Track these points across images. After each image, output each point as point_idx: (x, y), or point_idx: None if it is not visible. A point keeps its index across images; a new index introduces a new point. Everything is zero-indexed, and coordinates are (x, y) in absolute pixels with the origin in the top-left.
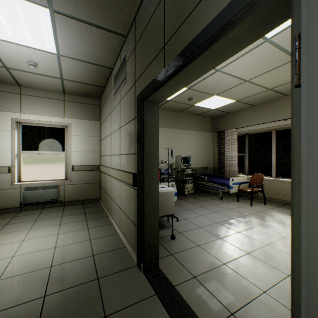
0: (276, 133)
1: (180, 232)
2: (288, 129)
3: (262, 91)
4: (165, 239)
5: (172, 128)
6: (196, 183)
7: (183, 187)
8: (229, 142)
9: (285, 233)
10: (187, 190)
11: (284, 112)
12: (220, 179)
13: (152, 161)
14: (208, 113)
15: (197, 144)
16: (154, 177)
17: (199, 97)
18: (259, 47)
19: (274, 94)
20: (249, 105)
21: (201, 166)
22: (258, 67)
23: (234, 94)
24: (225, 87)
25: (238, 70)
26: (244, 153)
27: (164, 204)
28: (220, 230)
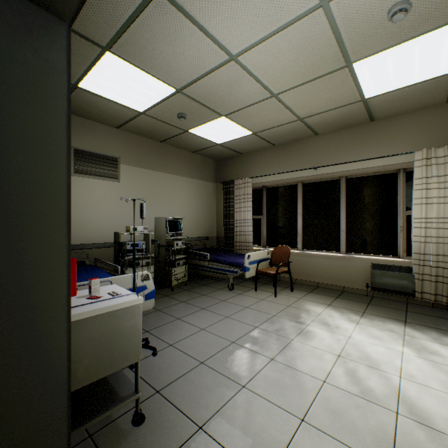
0: (303, 188)
1: (158, 391)
2: (317, 183)
3: (290, 120)
4: (117, 428)
5: (149, 169)
6: (191, 263)
7: (168, 274)
8: (241, 198)
9: (338, 346)
10: (176, 278)
11: (313, 157)
12: (230, 256)
13: (33, 231)
14: (210, 150)
15: (192, 199)
16: (44, 289)
17: (197, 116)
18: (308, 18)
19: (303, 129)
20: (269, 143)
21: (199, 235)
22: (295, 69)
23: (252, 120)
24: (241, 101)
25: (266, 67)
26: (261, 215)
27: (111, 345)
28: (241, 363)
